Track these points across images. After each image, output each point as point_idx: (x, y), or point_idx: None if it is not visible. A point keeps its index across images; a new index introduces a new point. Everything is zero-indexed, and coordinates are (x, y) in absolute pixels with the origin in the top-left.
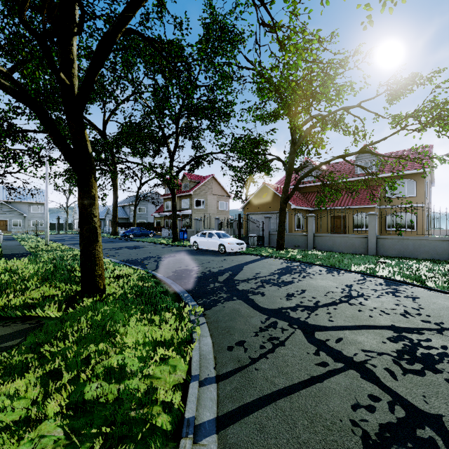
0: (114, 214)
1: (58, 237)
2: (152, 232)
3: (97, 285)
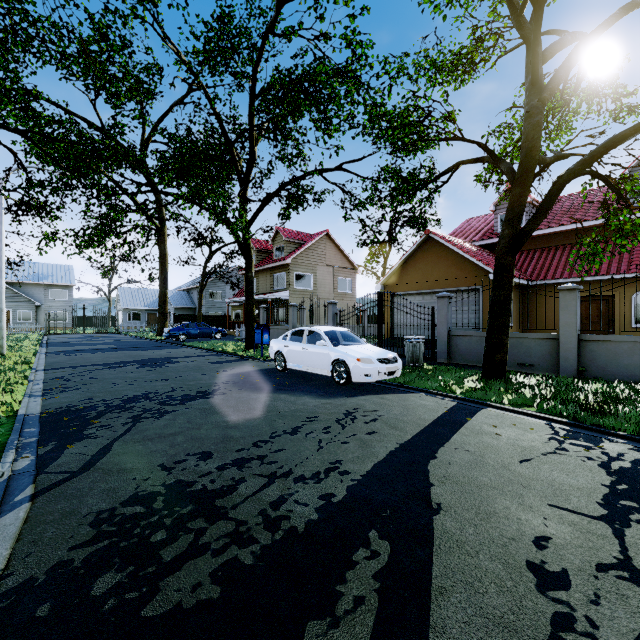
0: (162, 300)
1: (71, 338)
2: (220, 330)
3: None
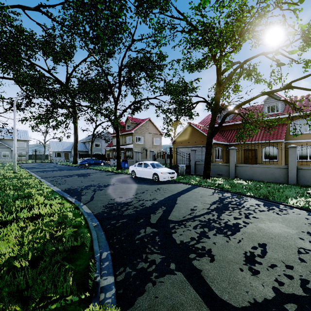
0: (75, 148)
1: (33, 165)
2: (103, 161)
3: None
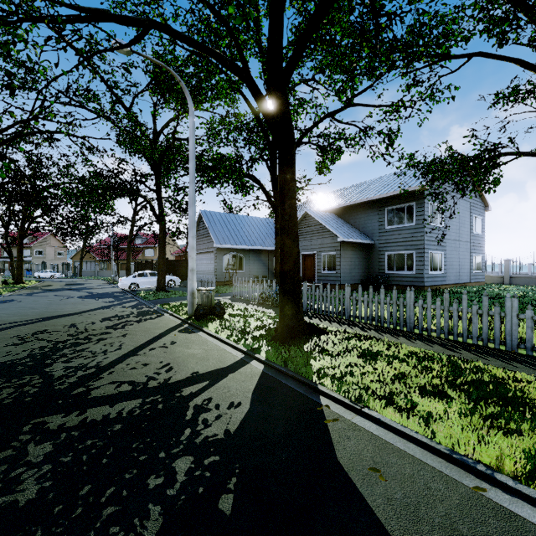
0: None
1: None
2: None
3: None
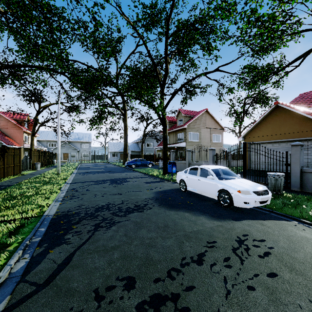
0: (125, 148)
1: (88, 165)
2: (151, 163)
3: None
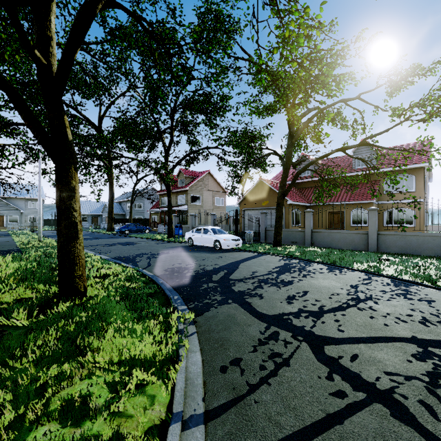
0: (110, 210)
1: (54, 233)
2: (148, 228)
3: (77, 287)
